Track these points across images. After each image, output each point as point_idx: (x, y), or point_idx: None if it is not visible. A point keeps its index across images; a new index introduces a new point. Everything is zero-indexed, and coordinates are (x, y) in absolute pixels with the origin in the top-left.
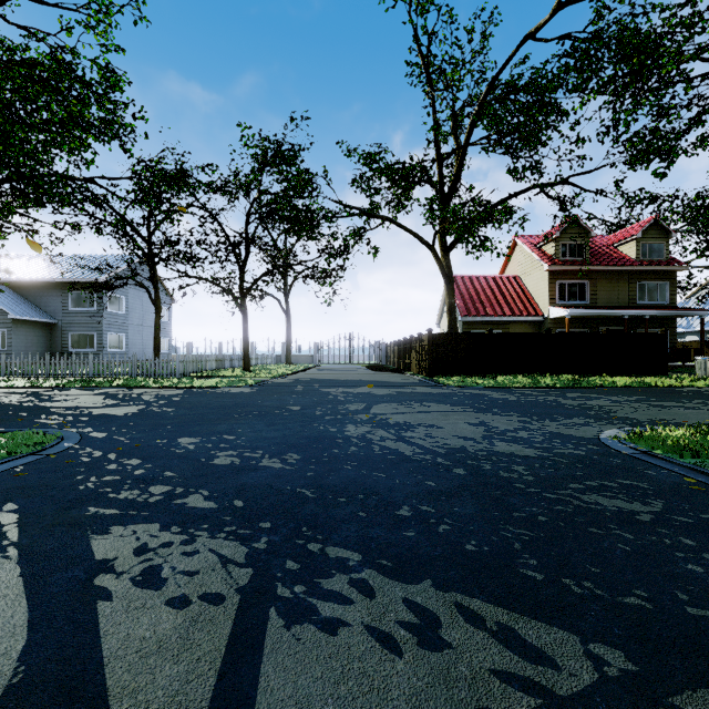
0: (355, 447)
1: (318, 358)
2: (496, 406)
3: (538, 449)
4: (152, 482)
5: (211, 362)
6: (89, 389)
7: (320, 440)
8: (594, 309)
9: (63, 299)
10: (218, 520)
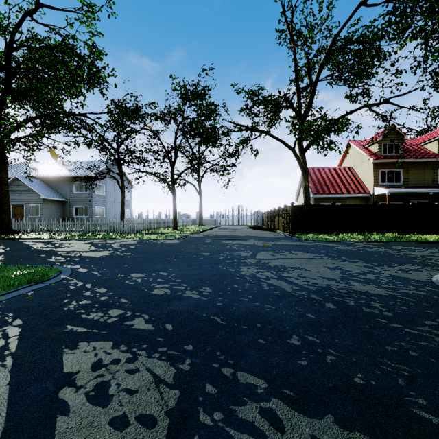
0: (249, 283)
1: (219, 221)
2: (344, 254)
3: (387, 289)
4: (111, 306)
5: (154, 224)
6: (82, 240)
7: (224, 277)
8: (407, 188)
9: (70, 187)
10: (154, 340)
